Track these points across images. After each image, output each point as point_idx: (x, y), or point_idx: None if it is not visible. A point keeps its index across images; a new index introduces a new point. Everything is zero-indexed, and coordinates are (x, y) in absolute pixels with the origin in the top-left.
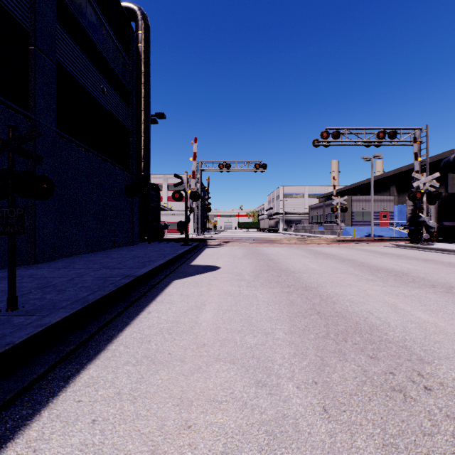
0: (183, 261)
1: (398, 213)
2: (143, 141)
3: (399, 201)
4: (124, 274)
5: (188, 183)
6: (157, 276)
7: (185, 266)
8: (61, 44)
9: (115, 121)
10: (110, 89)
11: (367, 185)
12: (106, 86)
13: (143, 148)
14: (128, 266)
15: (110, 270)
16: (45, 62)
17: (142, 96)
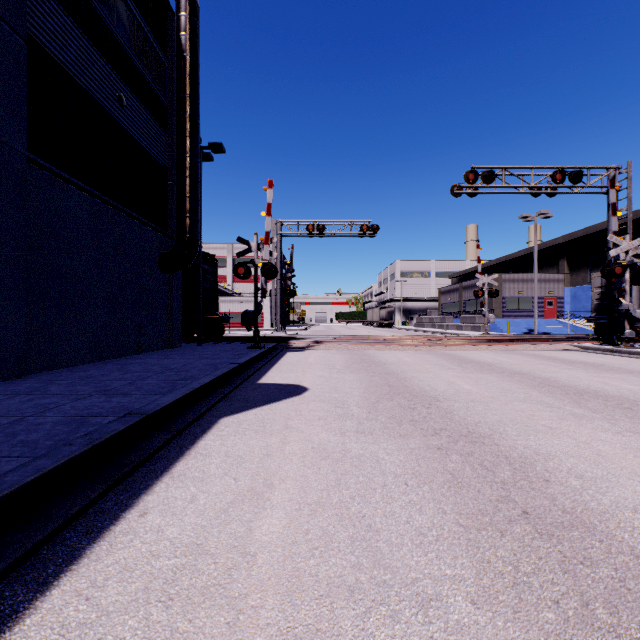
0: (246, 377)
1: (570, 299)
2: (188, 185)
3: (573, 281)
4: (125, 409)
5: (259, 250)
6: (192, 410)
7: (248, 385)
8: (39, 11)
9: (142, 151)
10: (133, 100)
11: (524, 258)
12: (127, 94)
13: (187, 196)
14: (143, 388)
15: (106, 398)
16: (4, 34)
17: (186, 114)
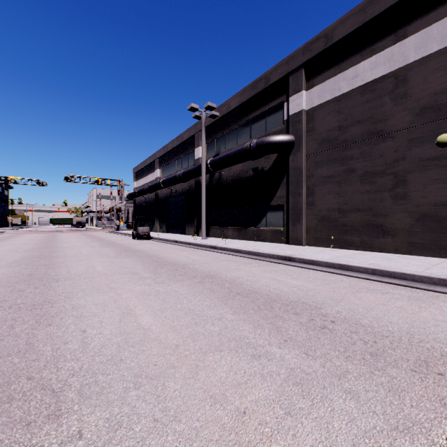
0: None
1: None
2: None
3: None
4: None
5: None
6: None
7: None
8: None
9: None
10: None
11: None
12: None
13: None
14: None
15: None
16: None
17: None
